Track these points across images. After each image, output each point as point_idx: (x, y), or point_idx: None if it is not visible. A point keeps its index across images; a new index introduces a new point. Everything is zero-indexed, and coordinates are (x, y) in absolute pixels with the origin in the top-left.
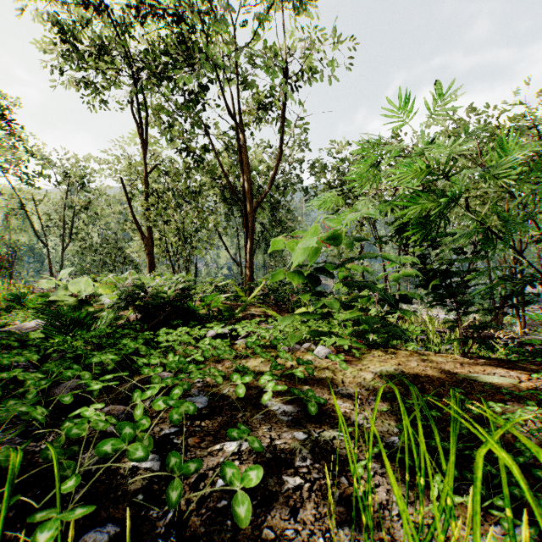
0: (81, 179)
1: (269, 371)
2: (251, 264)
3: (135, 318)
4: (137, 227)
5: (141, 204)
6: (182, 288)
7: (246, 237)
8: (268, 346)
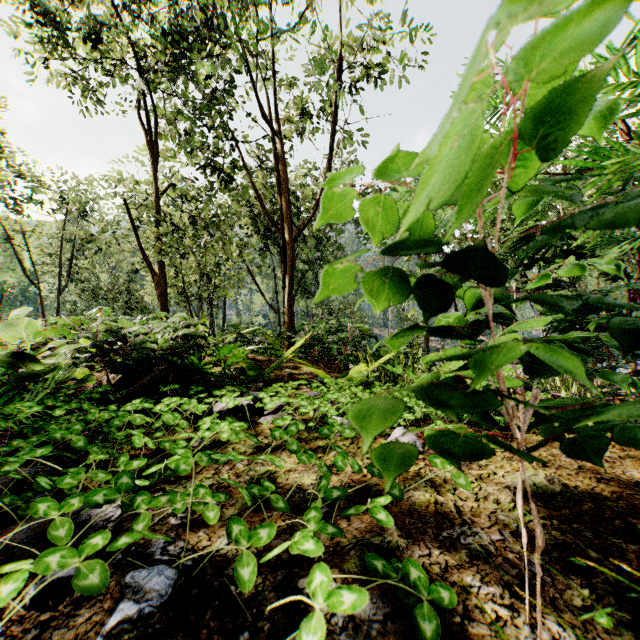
0: (82, 207)
1: (316, 508)
2: (291, 309)
3: (107, 380)
4: (146, 262)
5: (151, 232)
6: (184, 335)
7: (284, 275)
8: (313, 427)
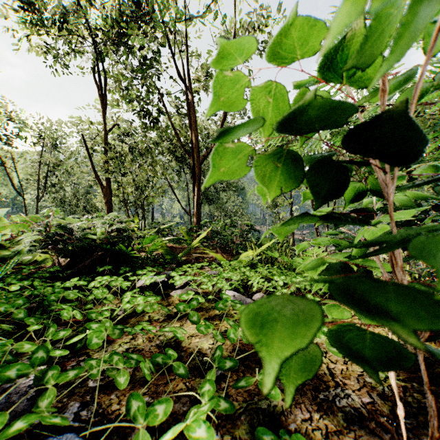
0: (54, 141)
1: (210, 381)
2: (198, 211)
3: (57, 263)
4: (97, 178)
5: (100, 158)
6: (117, 229)
7: (194, 188)
8: (212, 299)
